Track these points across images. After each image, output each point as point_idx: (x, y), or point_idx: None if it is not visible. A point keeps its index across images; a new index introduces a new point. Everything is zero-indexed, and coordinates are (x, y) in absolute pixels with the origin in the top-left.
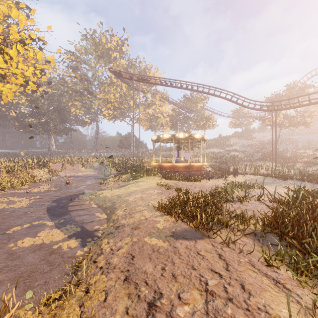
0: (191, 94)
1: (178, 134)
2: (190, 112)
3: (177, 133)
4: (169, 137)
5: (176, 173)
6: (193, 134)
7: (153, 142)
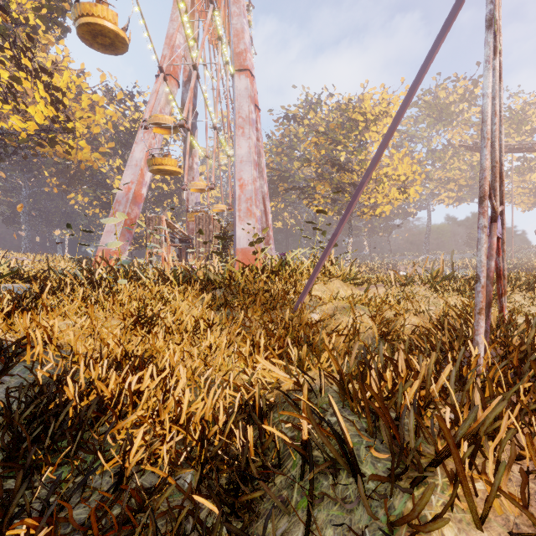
0: None
1: None
2: None
3: None
4: None
5: None
6: None
7: None
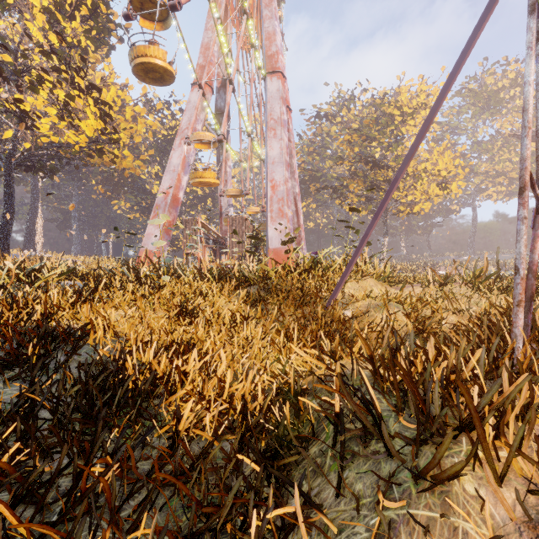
0: None
1: None
2: None
3: None
4: None
5: None
6: None
7: None
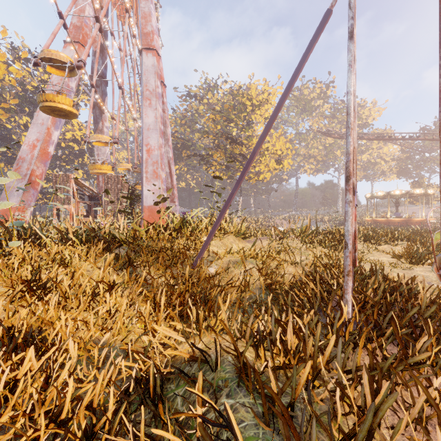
0: (435, 123)
1: (393, 191)
2: (430, 151)
3: (392, 191)
4: (383, 194)
5: (391, 226)
6: (411, 190)
7: (367, 200)
